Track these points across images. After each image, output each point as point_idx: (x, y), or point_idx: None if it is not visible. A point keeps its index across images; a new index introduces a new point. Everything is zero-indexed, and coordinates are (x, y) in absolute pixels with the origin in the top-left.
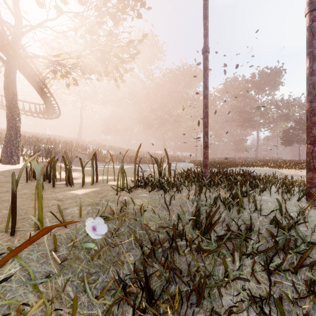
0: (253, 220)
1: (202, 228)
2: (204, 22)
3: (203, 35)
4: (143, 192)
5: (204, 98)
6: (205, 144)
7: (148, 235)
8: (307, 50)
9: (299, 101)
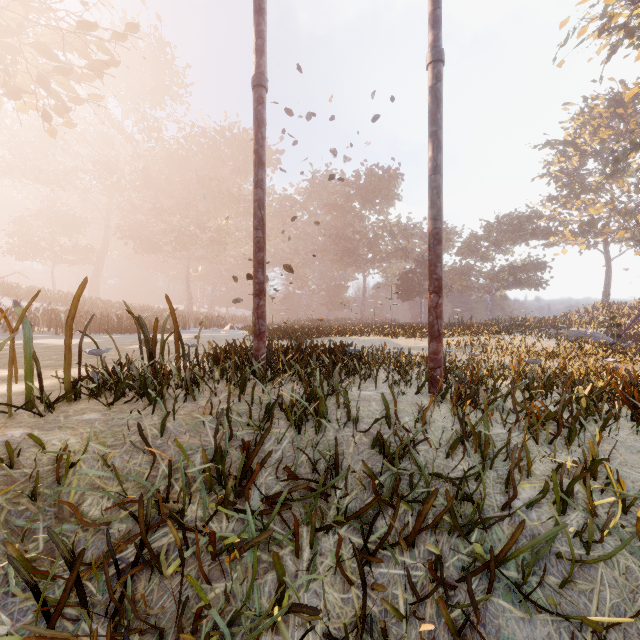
0: (342, 445)
1: (228, 488)
2: (256, 20)
3: (254, 49)
4: (91, 409)
5: (257, 185)
6: (258, 288)
7: (58, 546)
8: (430, 127)
9: (421, 230)
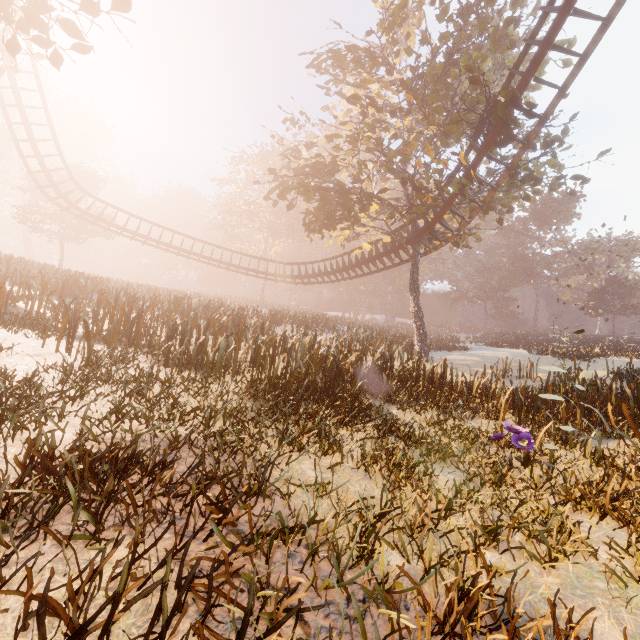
0: None
1: None
2: None
3: None
4: None
5: None
6: None
7: None
8: None
9: (604, 245)
